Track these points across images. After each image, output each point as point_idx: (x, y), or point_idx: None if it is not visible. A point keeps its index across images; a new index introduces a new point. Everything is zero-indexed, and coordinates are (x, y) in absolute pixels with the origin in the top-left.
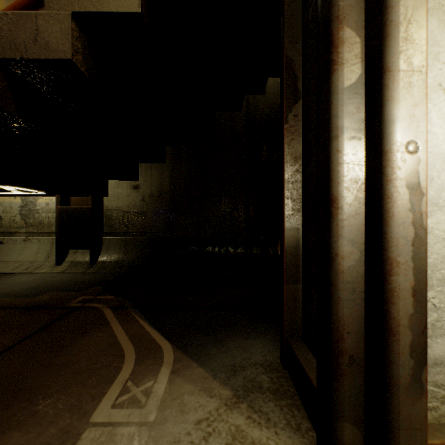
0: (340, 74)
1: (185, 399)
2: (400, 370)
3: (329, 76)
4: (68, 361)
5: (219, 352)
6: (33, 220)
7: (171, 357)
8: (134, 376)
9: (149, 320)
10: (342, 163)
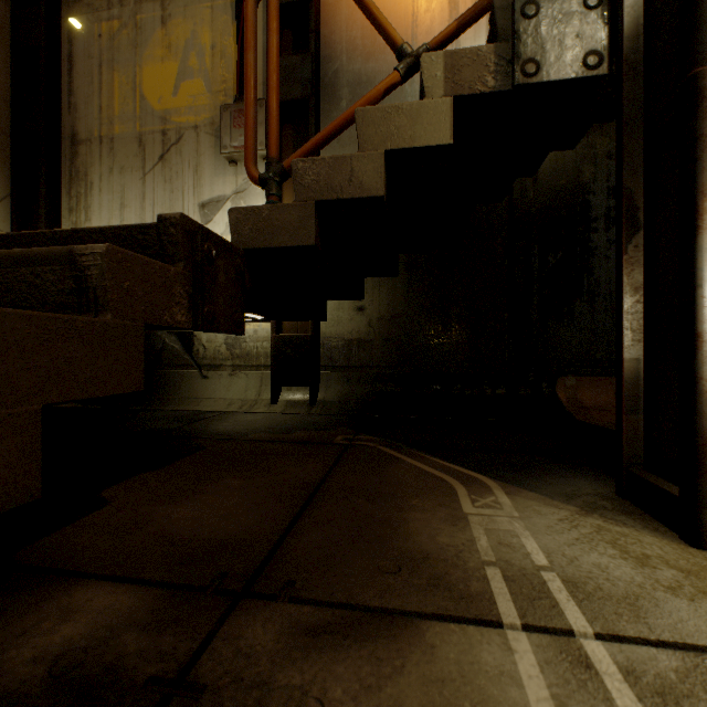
0: (704, 236)
1: (535, 508)
2: None
3: (693, 237)
4: (398, 481)
5: (542, 484)
6: (239, 350)
7: (495, 484)
8: (472, 493)
9: (439, 458)
10: (706, 306)
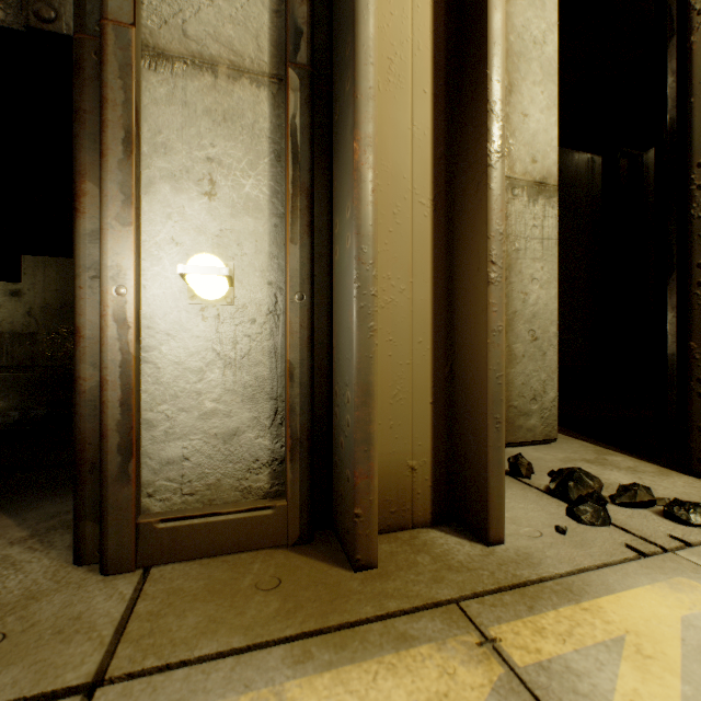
0: (83, 221)
1: None
2: (110, 465)
3: (75, 221)
4: None
5: (52, 503)
6: None
7: None
8: None
9: None
10: (85, 298)
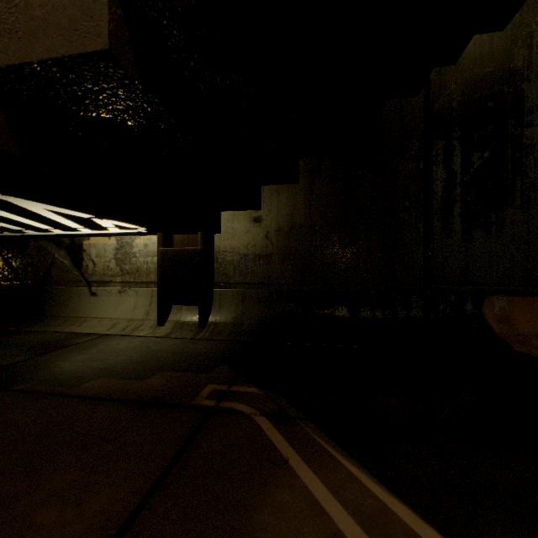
0: None
1: None
2: None
3: None
4: None
5: None
6: (129, 266)
7: None
8: None
9: (358, 460)
10: None
